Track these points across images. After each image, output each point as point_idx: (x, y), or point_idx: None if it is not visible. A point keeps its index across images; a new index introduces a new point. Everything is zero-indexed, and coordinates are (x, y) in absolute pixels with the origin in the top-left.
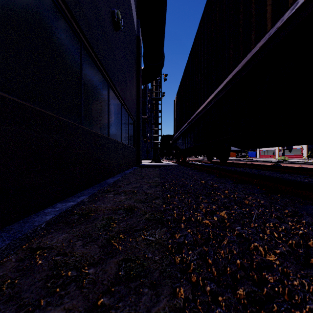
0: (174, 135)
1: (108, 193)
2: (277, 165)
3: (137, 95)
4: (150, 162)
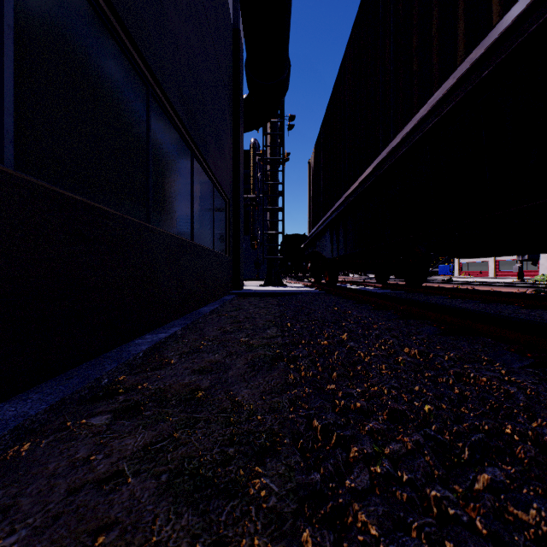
0: (309, 231)
1: (102, 405)
2: (540, 293)
3: (234, 149)
4: (262, 284)
